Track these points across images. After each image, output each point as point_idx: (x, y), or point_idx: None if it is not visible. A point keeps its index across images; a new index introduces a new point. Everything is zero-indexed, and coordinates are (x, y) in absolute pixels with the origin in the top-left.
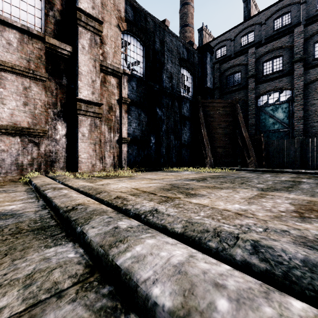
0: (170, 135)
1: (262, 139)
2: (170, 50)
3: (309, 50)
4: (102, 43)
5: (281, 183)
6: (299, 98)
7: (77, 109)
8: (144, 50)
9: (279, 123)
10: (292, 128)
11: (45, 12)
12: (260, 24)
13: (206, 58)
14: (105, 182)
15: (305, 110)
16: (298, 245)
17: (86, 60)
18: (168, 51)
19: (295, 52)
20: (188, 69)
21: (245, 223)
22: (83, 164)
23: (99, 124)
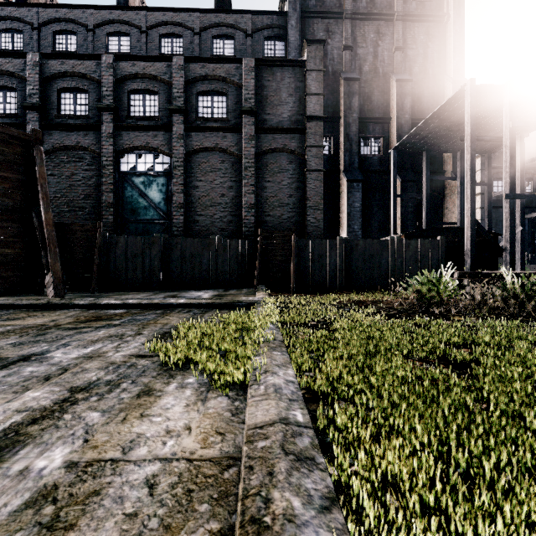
0: None
1: (97, 232)
2: None
3: (192, 101)
4: None
5: None
6: (179, 172)
7: None
8: None
9: (155, 209)
10: (172, 220)
11: None
12: (139, 28)
13: None
14: None
15: (187, 194)
16: None
17: None
18: None
19: (174, 95)
20: None
21: None
22: None
23: None
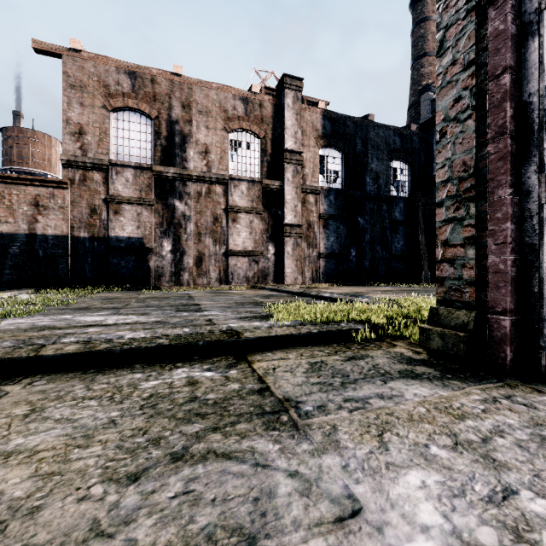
0: (376, 245)
1: None
2: (375, 146)
3: None
4: (302, 167)
5: None
6: None
7: (283, 232)
8: (343, 158)
9: None
10: None
11: (262, 159)
12: None
13: (433, 137)
14: None
15: None
16: None
17: (290, 190)
18: (372, 149)
19: None
20: (402, 159)
21: None
22: (288, 277)
23: (300, 243)
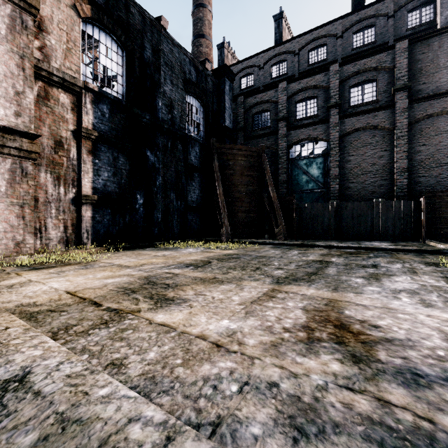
0: (170, 192)
1: (293, 201)
2: (169, 64)
3: (345, 95)
4: (40, 29)
5: (306, 266)
6: (335, 152)
7: None
8: (124, 57)
9: (314, 182)
10: (328, 188)
11: None
12: (293, 53)
13: (225, 86)
14: (23, 279)
15: (340, 167)
16: (281, 428)
17: (1, 52)
18: (166, 66)
19: (331, 95)
20: (198, 97)
21: (216, 371)
22: None
23: (32, 170)
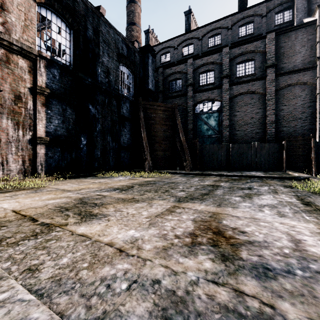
0: (107, 136)
1: (197, 143)
2: (106, 42)
3: (233, 69)
4: (2, 9)
5: (202, 189)
6: (226, 109)
7: None
8: (71, 35)
9: (212, 130)
10: (221, 135)
11: None
12: (198, 38)
13: (148, 60)
14: None
15: (230, 120)
16: (154, 319)
17: None
18: (104, 43)
19: (223, 69)
20: (128, 67)
21: (114, 272)
22: None
23: None
